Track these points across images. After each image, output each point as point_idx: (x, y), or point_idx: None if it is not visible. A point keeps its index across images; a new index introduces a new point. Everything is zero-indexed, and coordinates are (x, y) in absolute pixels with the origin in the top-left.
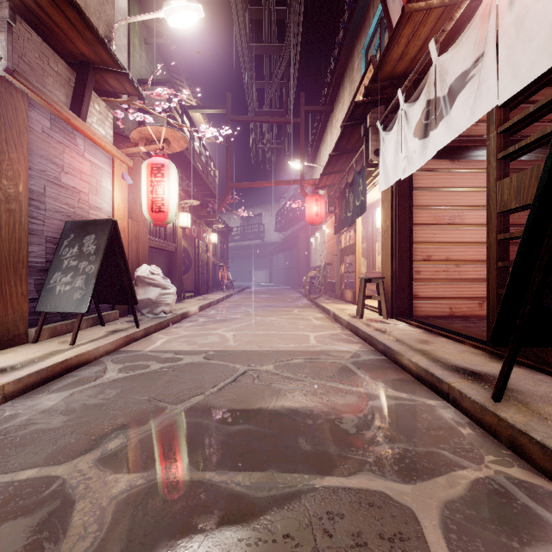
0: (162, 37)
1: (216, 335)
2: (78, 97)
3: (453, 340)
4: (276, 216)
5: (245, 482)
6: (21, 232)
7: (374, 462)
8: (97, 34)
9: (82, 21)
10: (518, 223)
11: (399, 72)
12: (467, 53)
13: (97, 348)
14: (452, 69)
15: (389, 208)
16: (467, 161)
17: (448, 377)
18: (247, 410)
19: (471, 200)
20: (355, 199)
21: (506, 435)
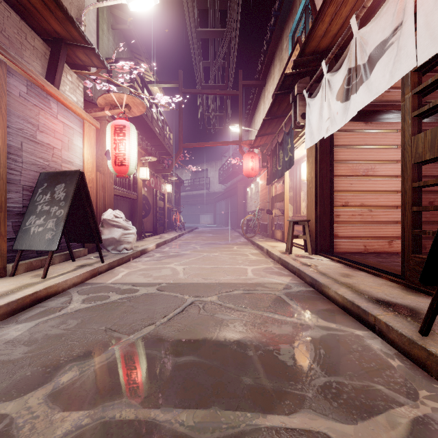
0: (126, 24)
1: (169, 268)
2: (52, 68)
3: (371, 274)
4: (219, 170)
5: (189, 422)
6: (0, 181)
7: (314, 398)
8: (67, 12)
9: (53, 1)
10: (421, 175)
11: (323, 47)
12: (386, 24)
13: (65, 280)
14: (372, 39)
15: (313, 162)
16: (378, 123)
17: (374, 309)
18: (192, 341)
19: (382, 156)
20: (284, 155)
21: (437, 370)
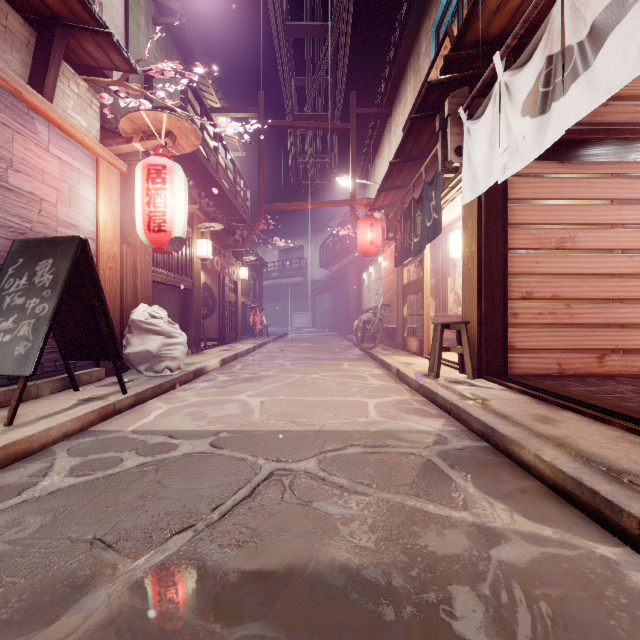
0: (176, 16)
1: (237, 402)
2: (40, 65)
3: (587, 416)
4: (320, 248)
5: None
6: None
7: None
8: None
9: None
10: None
11: (494, 32)
12: None
13: (47, 429)
14: None
15: (475, 227)
16: (581, 163)
17: (630, 501)
18: (265, 576)
19: (587, 216)
20: (425, 219)
21: None
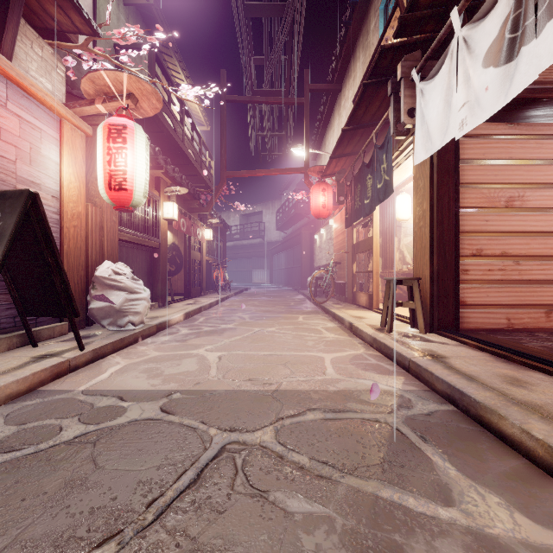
0: None
1: (195, 357)
2: None
3: None
4: (277, 213)
5: None
6: None
7: None
8: None
9: None
10: None
11: None
12: None
13: None
14: None
15: (427, 186)
16: (529, 125)
17: None
18: None
19: (535, 176)
20: (375, 181)
21: None
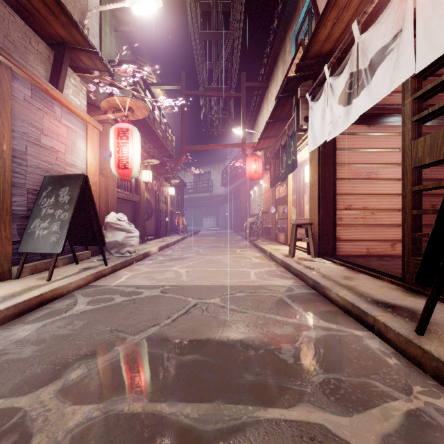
0: (128, 26)
1: (172, 271)
2: (56, 71)
3: (372, 276)
4: (222, 173)
5: (193, 414)
6: (5, 185)
7: (312, 393)
8: (71, 17)
9: (58, 6)
10: (424, 178)
11: (325, 51)
12: (387, 30)
13: (70, 283)
14: (373, 45)
15: (316, 165)
16: (381, 126)
17: (373, 310)
18: (196, 341)
19: (384, 159)
20: (288, 158)
21: (431, 367)
